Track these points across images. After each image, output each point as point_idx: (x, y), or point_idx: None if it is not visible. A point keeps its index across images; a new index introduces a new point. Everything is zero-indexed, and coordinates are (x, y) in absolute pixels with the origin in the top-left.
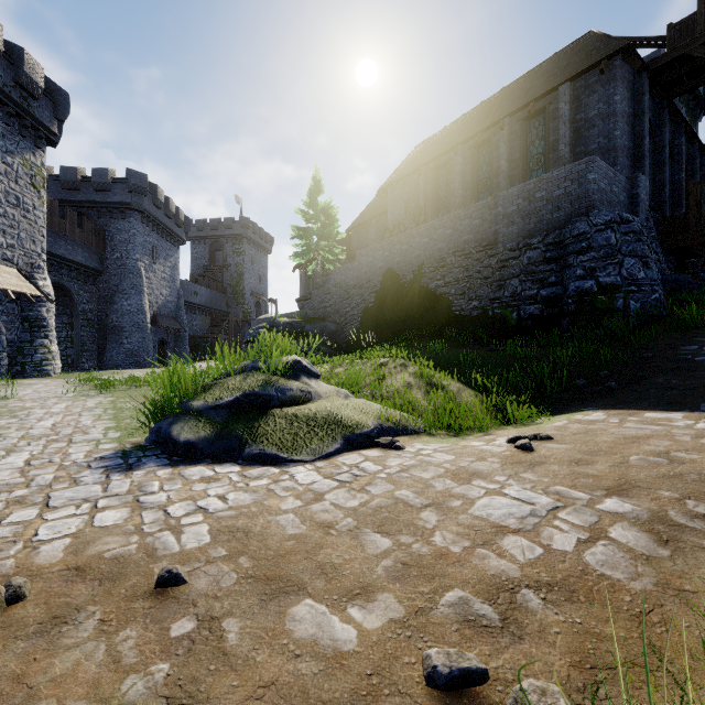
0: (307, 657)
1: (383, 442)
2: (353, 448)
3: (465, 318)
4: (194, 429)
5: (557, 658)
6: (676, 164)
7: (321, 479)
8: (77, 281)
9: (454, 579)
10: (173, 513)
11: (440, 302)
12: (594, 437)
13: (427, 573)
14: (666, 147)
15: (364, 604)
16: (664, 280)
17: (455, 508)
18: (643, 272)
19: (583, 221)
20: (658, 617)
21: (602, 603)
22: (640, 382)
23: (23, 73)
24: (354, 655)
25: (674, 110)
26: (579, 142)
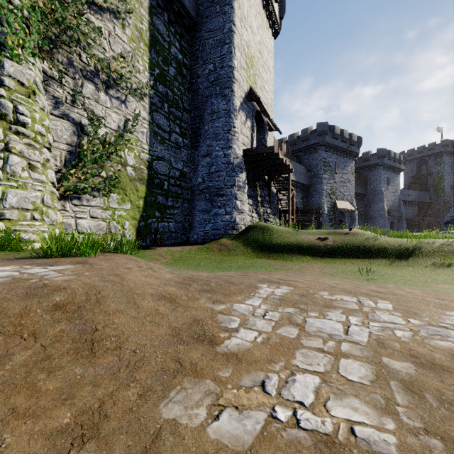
0: None
1: None
2: None
3: None
4: None
5: None
6: None
7: None
8: (357, 200)
9: None
10: None
11: None
12: None
13: None
14: None
15: None
16: None
17: None
18: None
19: None
20: None
21: None
22: None
23: (352, 140)
24: None
25: None
26: None
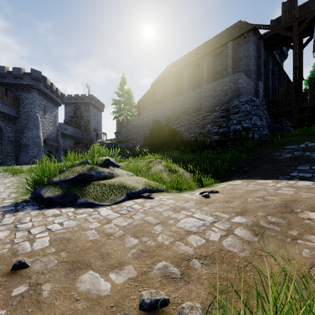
0: (82, 300)
1: (145, 195)
2: (131, 199)
3: (188, 141)
4: (52, 191)
5: (203, 290)
6: (274, 78)
7: (112, 213)
8: (4, 122)
9: (163, 257)
10: (33, 232)
11: (177, 134)
12: (235, 191)
13: (151, 254)
14: (270, 71)
15: (118, 271)
16: (269, 126)
17: (170, 224)
18: (260, 122)
19: (236, 100)
20: (249, 268)
21: (227, 263)
22: (257, 168)
23: None
24: (106, 297)
25: (273, 56)
26: (236, 67)
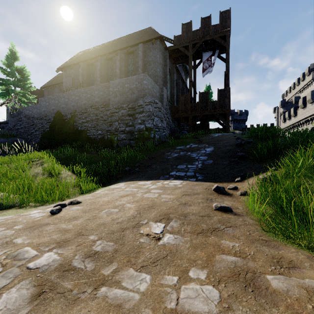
0: None
1: None
2: None
3: (95, 139)
4: None
5: None
6: (178, 89)
7: None
8: None
9: None
10: None
11: (83, 130)
12: (101, 199)
13: None
14: (175, 81)
15: None
16: (171, 129)
17: None
18: (161, 124)
19: (141, 100)
20: None
21: None
22: (147, 168)
23: None
24: None
25: (177, 69)
26: (146, 70)
